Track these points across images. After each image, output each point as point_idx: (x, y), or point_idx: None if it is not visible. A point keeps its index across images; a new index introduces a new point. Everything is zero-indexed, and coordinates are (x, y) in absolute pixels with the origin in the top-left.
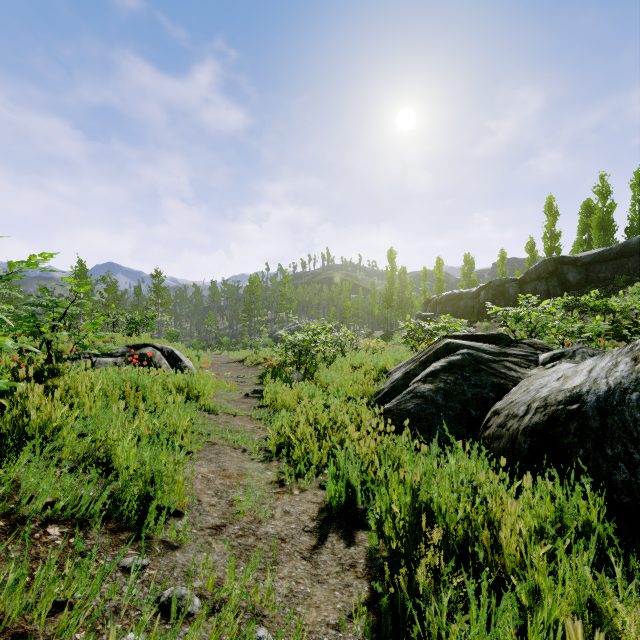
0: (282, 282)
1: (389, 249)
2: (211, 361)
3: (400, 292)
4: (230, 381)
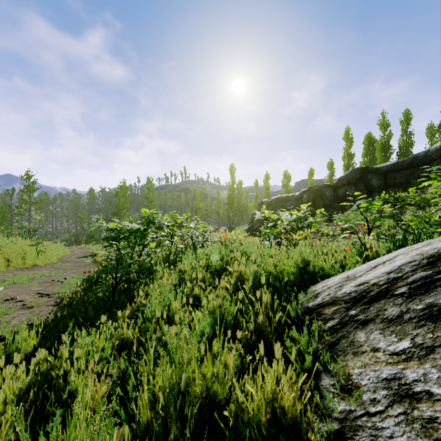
0: (146, 188)
1: (231, 165)
2: (62, 256)
3: (238, 198)
4: (30, 293)
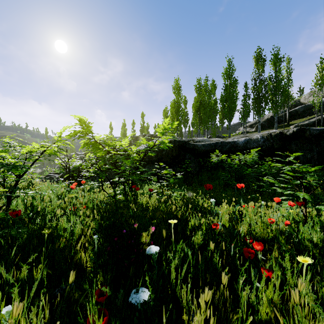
0: None
1: (45, 128)
2: None
3: None
4: None
